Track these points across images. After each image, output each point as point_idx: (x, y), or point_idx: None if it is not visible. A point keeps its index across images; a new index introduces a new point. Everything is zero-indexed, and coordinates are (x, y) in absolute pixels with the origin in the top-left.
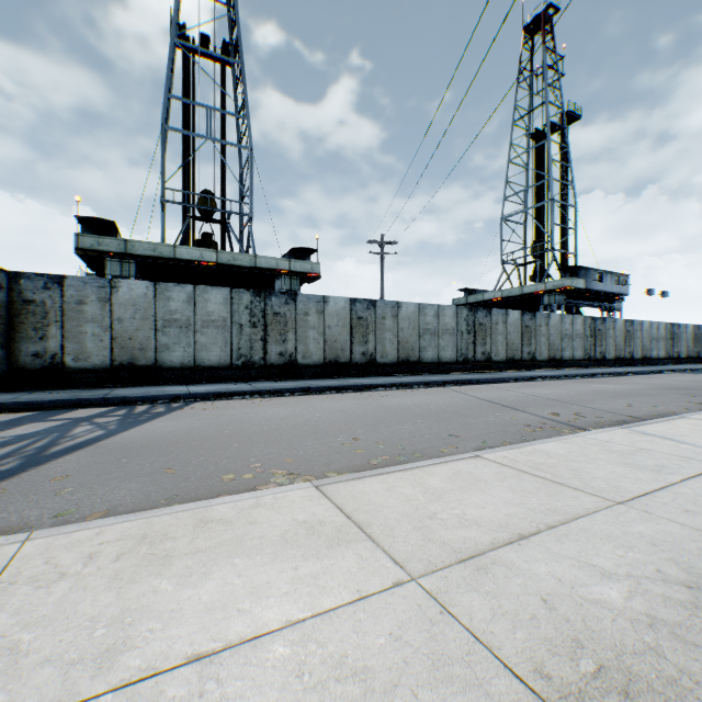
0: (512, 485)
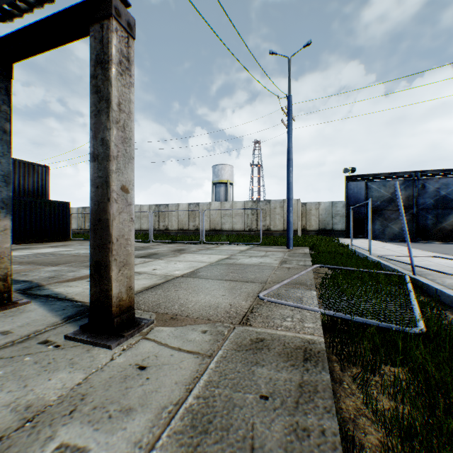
0: (373, 243)
